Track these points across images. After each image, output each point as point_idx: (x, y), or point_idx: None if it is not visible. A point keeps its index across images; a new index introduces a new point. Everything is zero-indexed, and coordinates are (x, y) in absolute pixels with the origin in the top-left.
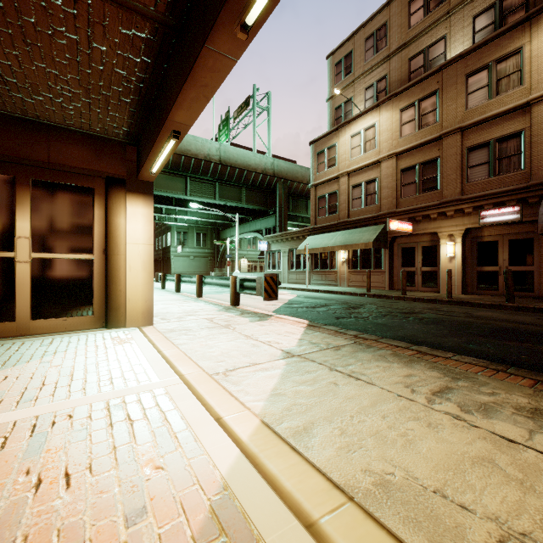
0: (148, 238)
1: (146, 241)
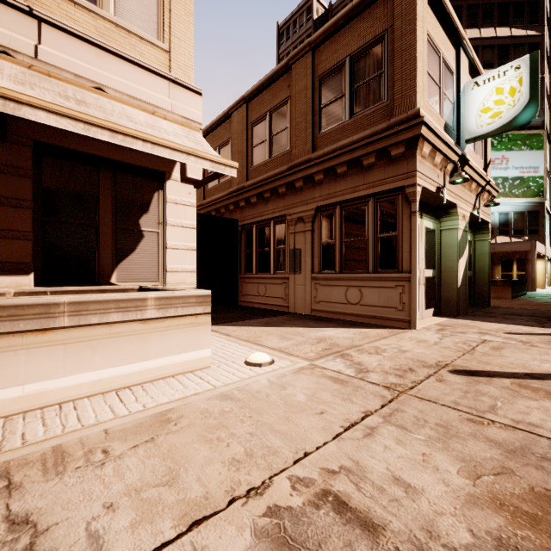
0: (543, 268)
1: (542, 269)
